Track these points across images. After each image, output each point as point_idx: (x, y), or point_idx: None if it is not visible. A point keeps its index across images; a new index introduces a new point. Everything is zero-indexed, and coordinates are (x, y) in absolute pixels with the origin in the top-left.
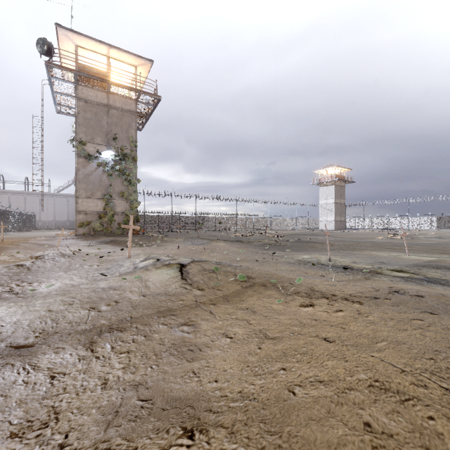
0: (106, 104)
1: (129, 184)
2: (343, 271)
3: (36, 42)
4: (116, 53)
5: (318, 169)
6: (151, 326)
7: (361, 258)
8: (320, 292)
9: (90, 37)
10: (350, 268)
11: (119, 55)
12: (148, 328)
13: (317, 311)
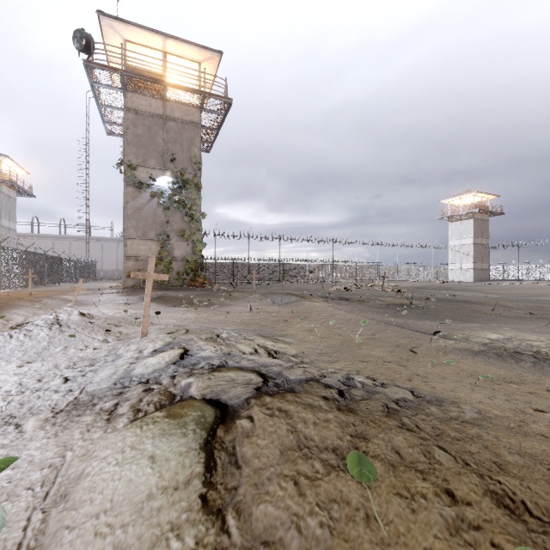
0: (162, 115)
1: (191, 220)
2: None
3: (73, 36)
4: (174, 45)
5: (448, 198)
6: None
7: None
8: None
9: (140, 26)
10: None
11: (178, 49)
12: None
13: None
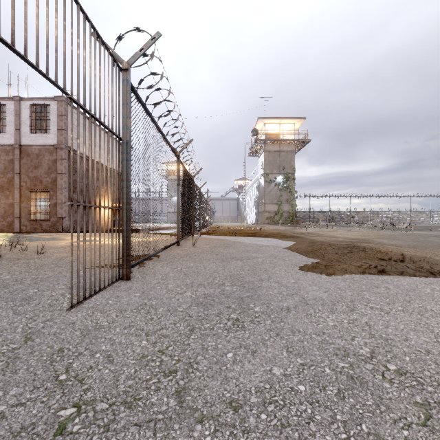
0: (278, 150)
1: (291, 194)
2: None
3: (251, 131)
4: (284, 120)
5: None
6: None
7: (437, 233)
8: None
9: (272, 118)
10: None
11: (286, 121)
12: None
13: None
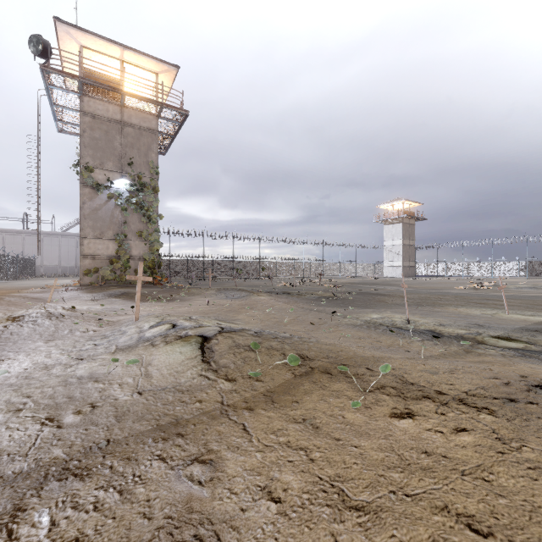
0: (119, 120)
1: (149, 221)
2: (430, 338)
3: (29, 40)
4: (132, 56)
5: (383, 204)
6: (138, 464)
7: (447, 318)
8: (418, 386)
9: (98, 35)
10: (439, 335)
11: (136, 59)
12: (130, 470)
13: (424, 431)
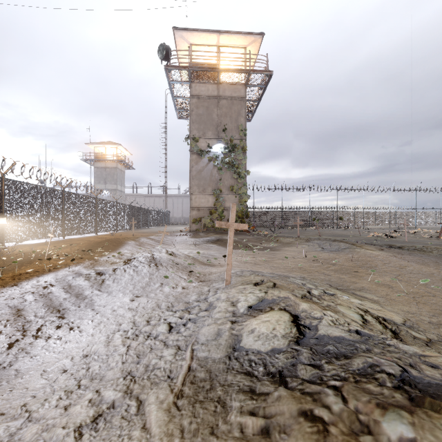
0: (216, 96)
1: (238, 177)
2: None
3: (158, 50)
4: (225, 38)
5: None
6: None
7: None
8: None
9: (201, 30)
10: None
11: (229, 40)
12: None
13: None
